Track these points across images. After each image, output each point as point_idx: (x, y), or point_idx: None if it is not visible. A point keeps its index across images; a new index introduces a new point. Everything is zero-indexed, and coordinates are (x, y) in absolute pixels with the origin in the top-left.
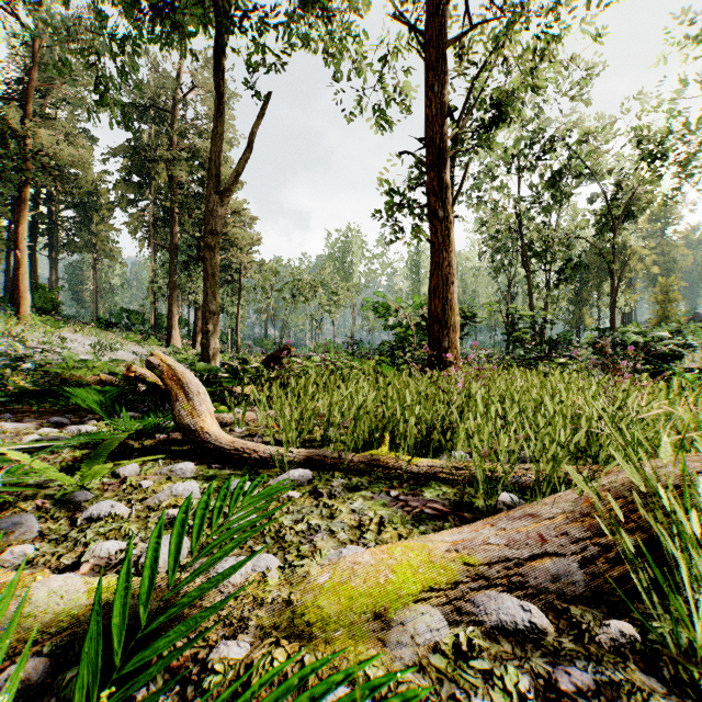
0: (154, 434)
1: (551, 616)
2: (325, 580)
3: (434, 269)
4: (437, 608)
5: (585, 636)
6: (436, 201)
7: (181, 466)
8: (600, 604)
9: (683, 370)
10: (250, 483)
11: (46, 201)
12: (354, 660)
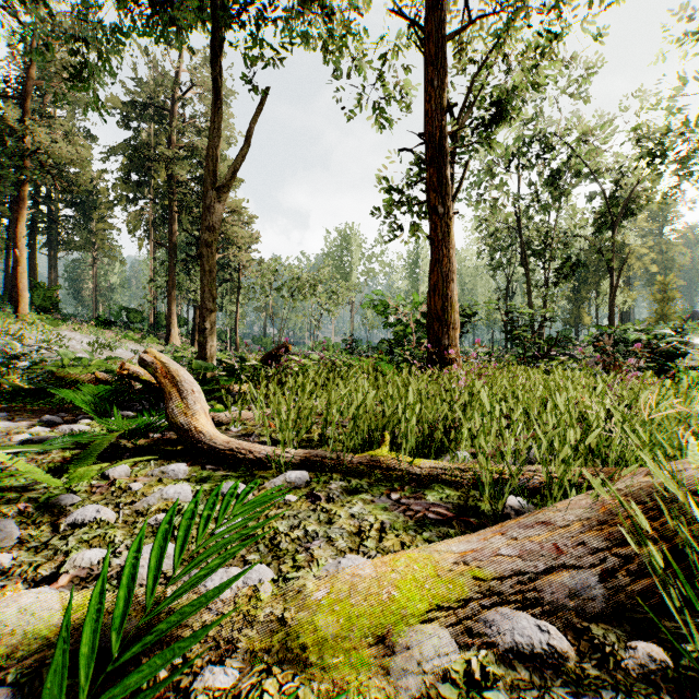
0: (147, 434)
1: (570, 637)
2: (322, 594)
3: (434, 266)
4: (445, 628)
5: (609, 661)
6: (435, 197)
7: (173, 467)
8: (623, 622)
9: (684, 368)
10: (244, 485)
11: (45, 199)
12: (354, 692)
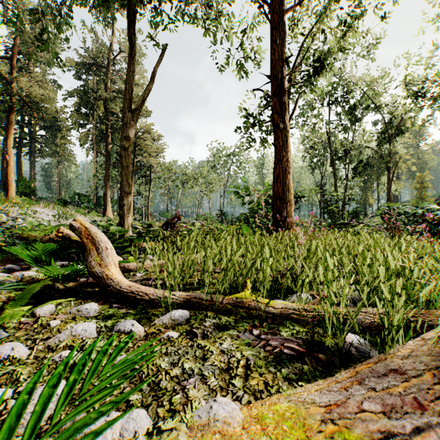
0: (76, 278)
1: None
2: None
3: (277, 163)
4: None
5: None
6: (278, 117)
7: (87, 307)
8: None
9: None
10: (137, 324)
11: (27, 124)
12: None
